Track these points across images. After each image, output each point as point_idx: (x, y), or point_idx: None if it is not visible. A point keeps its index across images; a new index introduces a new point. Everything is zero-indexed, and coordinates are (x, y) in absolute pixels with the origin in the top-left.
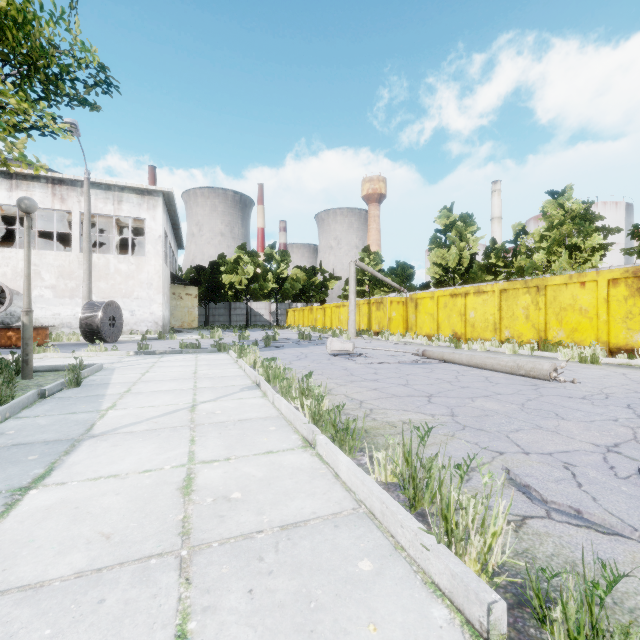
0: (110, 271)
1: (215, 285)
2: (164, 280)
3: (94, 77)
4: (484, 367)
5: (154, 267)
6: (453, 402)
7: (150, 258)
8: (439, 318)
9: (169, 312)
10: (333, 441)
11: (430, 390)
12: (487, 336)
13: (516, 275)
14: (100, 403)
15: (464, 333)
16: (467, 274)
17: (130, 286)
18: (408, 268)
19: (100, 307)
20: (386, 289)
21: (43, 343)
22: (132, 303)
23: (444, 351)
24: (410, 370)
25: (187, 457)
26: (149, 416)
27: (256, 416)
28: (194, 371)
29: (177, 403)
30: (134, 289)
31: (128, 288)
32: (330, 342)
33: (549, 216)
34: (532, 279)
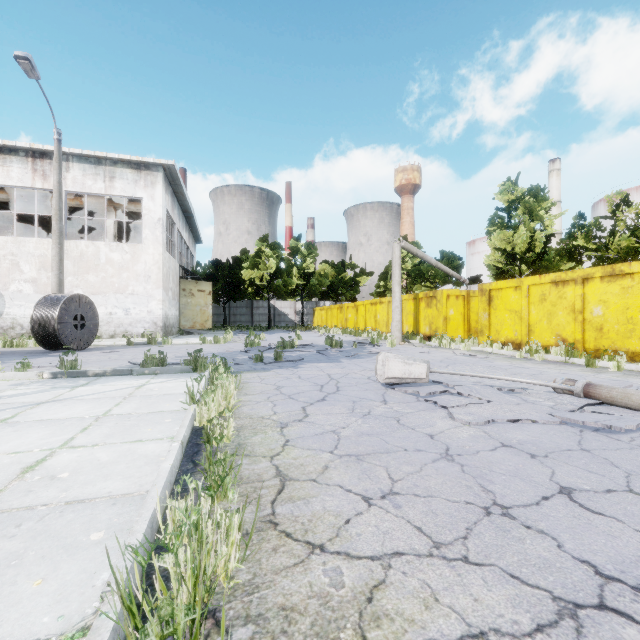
0: (100, 261)
1: (234, 281)
2: (167, 273)
3: None
4: None
5: (152, 256)
6: None
7: (148, 245)
8: (531, 317)
9: (178, 311)
10: None
11: None
12: (632, 346)
13: (616, 260)
14: None
15: (581, 340)
16: (538, 262)
17: (124, 279)
18: (455, 259)
19: (59, 302)
20: (428, 284)
21: None
22: (126, 300)
23: (582, 375)
24: None
25: None
26: None
27: None
28: (45, 454)
29: None
30: (129, 283)
31: (122, 282)
32: (383, 362)
33: None
34: None
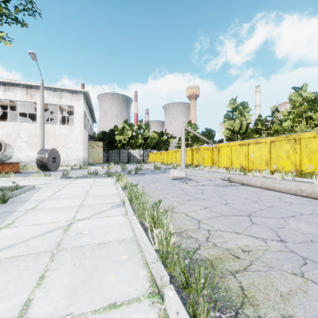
0: (56, 133)
1: (112, 141)
2: (84, 138)
3: (23, 5)
4: (273, 189)
5: (78, 131)
6: (271, 223)
7: (76, 126)
8: (232, 158)
9: (87, 155)
10: (182, 288)
11: (246, 209)
12: (262, 168)
13: (273, 134)
14: (4, 220)
15: (247, 166)
16: (244, 134)
17: (66, 141)
18: (212, 131)
19: (47, 152)
20: (200, 143)
21: (16, 171)
22: (67, 150)
23: (238, 177)
24: (224, 191)
25: (16, 316)
26: (28, 236)
27: (114, 238)
28: (87, 190)
29: (59, 221)
30: (68, 143)
31: (65, 142)
32: (172, 172)
33: (293, 101)
34: (291, 134)
